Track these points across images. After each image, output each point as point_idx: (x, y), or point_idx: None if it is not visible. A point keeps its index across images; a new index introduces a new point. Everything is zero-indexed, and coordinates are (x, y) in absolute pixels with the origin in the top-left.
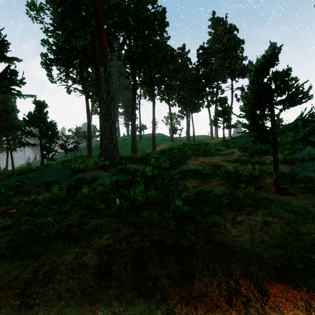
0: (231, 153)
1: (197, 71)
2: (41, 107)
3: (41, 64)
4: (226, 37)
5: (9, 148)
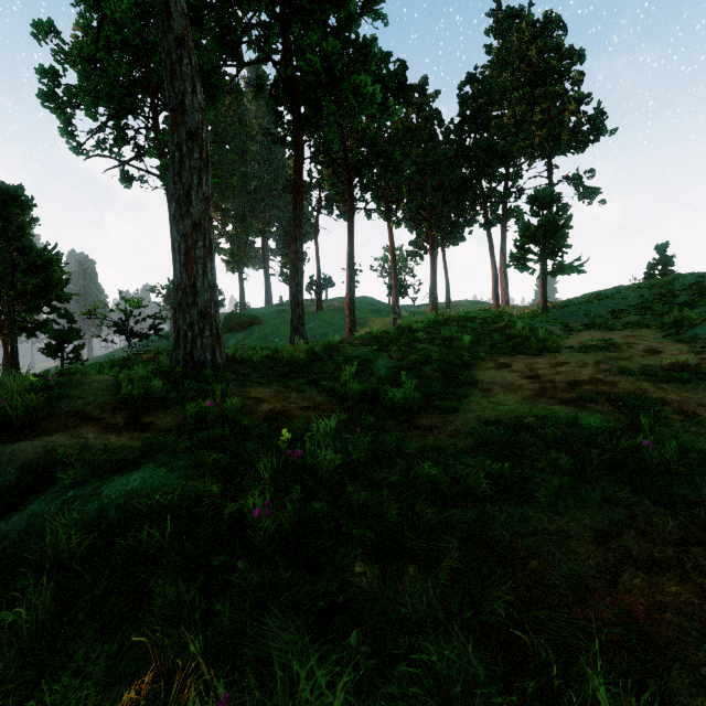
0: (609, 343)
1: (459, 138)
2: (9, 203)
3: (39, 98)
4: (537, 46)
5: (0, 333)
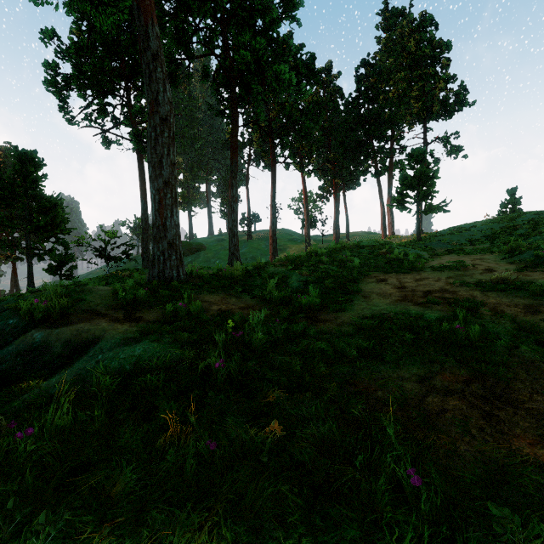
0: (460, 264)
1: (356, 108)
2: (27, 163)
3: (45, 84)
4: (415, 39)
5: (10, 256)
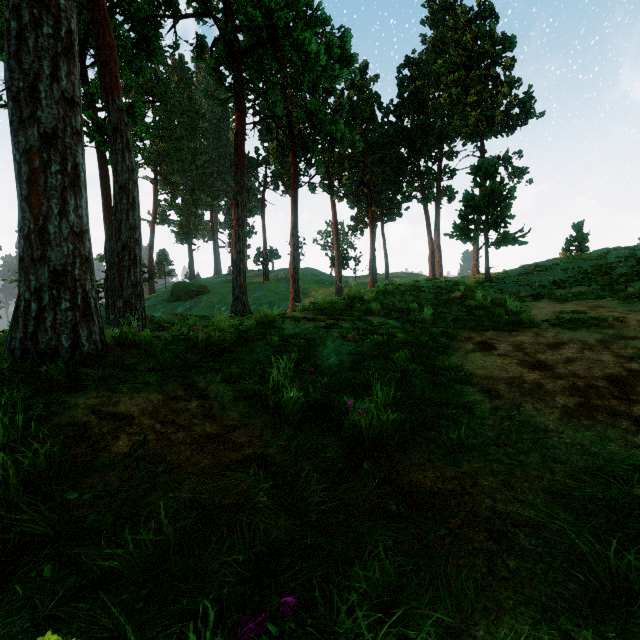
0: (592, 316)
1: (398, 118)
2: None
3: None
4: (472, 31)
5: None
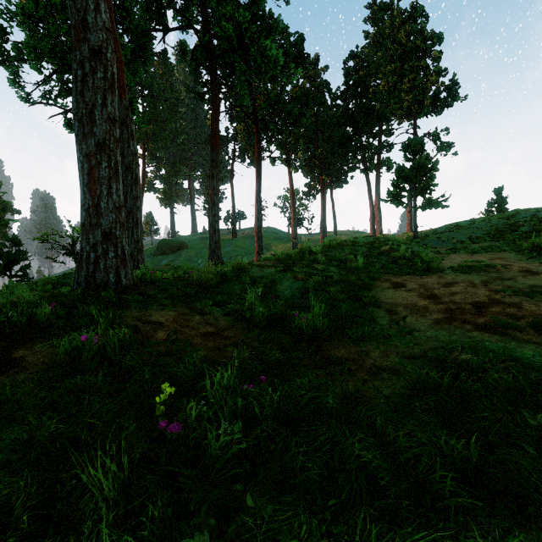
0: (485, 264)
1: (344, 102)
2: None
3: None
4: (405, 30)
5: None
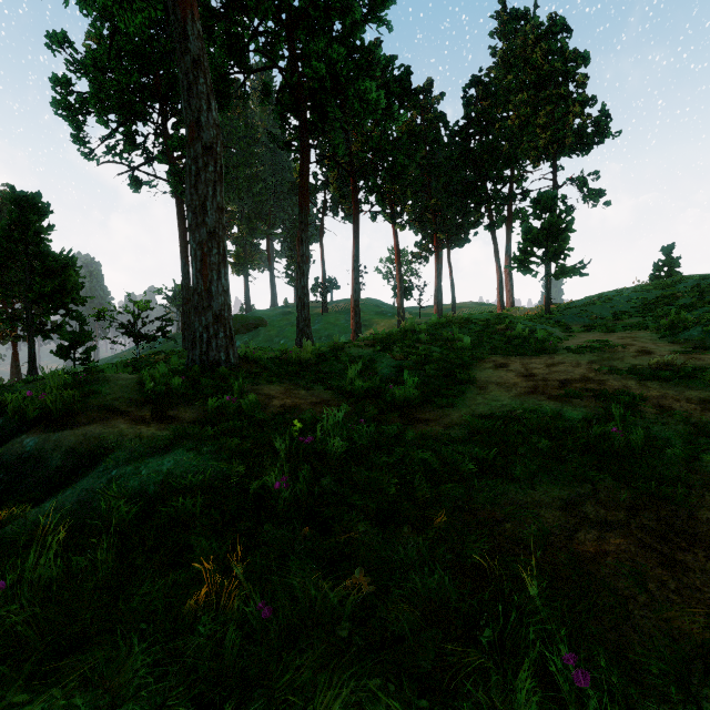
0: (605, 344)
1: (464, 140)
2: (28, 210)
3: (53, 106)
4: (541, 49)
5: (10, 335)
